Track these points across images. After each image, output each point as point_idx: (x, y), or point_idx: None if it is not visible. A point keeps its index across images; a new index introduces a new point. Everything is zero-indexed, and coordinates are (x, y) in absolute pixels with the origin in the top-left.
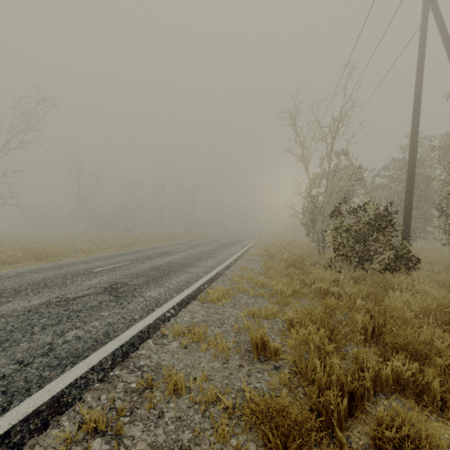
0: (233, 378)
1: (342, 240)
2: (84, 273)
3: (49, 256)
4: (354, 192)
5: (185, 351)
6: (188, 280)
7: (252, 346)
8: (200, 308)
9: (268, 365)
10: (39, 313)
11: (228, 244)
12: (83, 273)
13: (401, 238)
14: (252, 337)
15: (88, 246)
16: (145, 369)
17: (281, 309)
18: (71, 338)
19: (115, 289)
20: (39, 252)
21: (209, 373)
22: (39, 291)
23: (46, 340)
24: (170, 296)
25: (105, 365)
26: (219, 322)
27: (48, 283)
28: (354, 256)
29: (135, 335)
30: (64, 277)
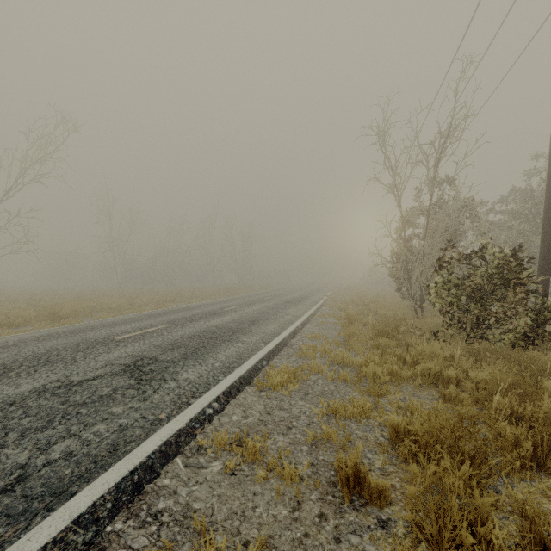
0: (311, 545)
1: (455, 299)
2: (102, 342)
3: (68, 317)
4: (463, 232)
5: (231, 480)
6: (240, 353)
7: (340, 482)
8: (255, 399)
9: (369, 518)
10: (24, 407)
11: (293, 301)
12: (102, 341)
13: (543, 297)
14: (340, 466)
15: (119, 303)
16: (165, 519)
17: (375, 402)
18: (57, 456)
19: (139, 367)
20: (55, 311)
21: (269, 532)
22: (37, 370)
23: (18, 459)
24: (214, 379)
25: (101, 512)
26: (283, 424)
27: (52, 357)
28: (471, 321)
29: (156, 451)
30: (76, 348)
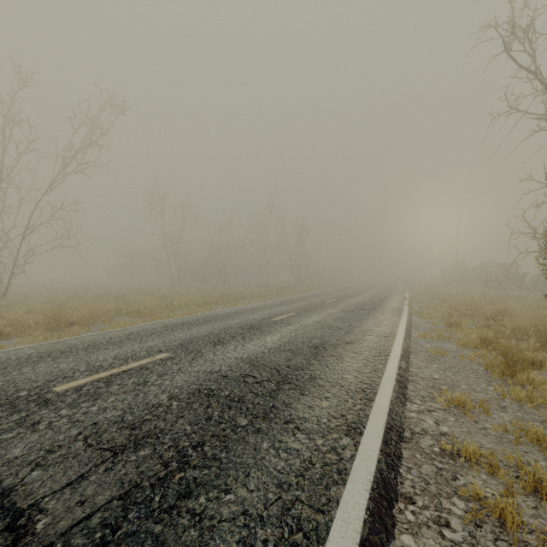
0: None
1: None
2: (11, 405)
3: (79, 323)
4: None
5: None
6: (289, 498)
7: None
8: None
9: None
10: None
11: (366, 306)
12: (16, 400)
13: None
14: None
15: (153, 304)
16: None
17: None
18: None
19: None
20: (60, 317)
21: None
22: None
23: None
24: None
25: None
26: None
27: None
28: None
29: None
30: None
